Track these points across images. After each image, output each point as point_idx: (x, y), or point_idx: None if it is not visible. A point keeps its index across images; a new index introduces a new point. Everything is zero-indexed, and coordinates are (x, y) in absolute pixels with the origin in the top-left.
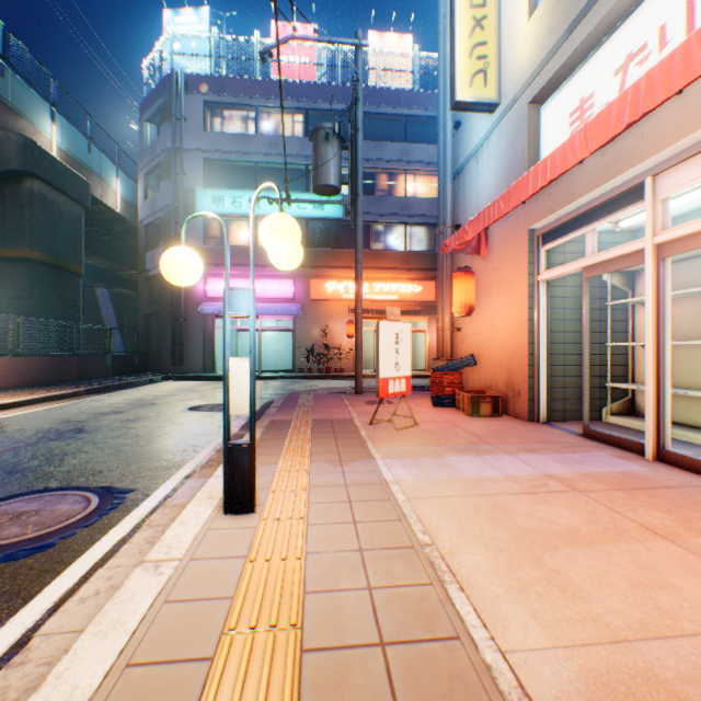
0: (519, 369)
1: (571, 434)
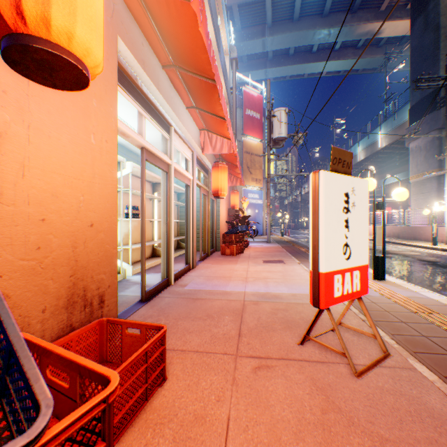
0: (107, 256)
1: (147, 304)
